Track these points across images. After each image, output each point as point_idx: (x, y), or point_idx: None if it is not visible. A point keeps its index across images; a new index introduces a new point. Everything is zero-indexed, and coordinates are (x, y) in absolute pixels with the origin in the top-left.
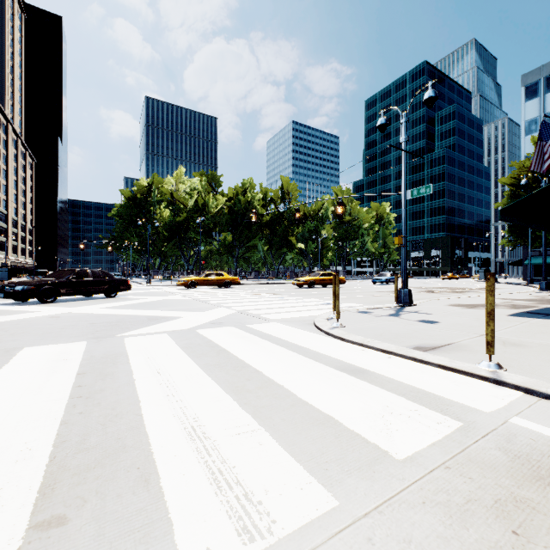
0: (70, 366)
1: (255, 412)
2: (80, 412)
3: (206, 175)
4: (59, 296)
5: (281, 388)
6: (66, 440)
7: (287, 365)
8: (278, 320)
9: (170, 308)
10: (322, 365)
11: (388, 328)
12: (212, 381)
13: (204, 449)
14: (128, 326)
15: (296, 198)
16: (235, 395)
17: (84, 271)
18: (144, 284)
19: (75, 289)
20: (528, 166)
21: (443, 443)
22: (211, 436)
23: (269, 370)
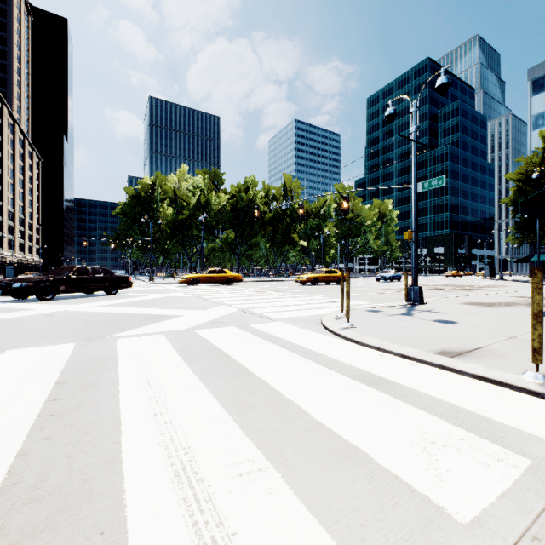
0: (49, 373)
1: (261, 440)
2: (46, 437)
3: (209, 173)
4: (58, 294)
5: (291, 404)
6: (17, 481)
7: (296, 374)
8: (283, 320)
9: (170, 305)
10: (337, 374)
11: (403, 329)
12: (210, 394)
13: (195, 499)
14: (123, 326)
15: (298, 196)
16: (236, 414)
17: (84, 268)
18: (147, 281)
19: (74, 286)
20: (535, 161)
21: (515, 492)
22: (205, 479)
23: (276, 380)
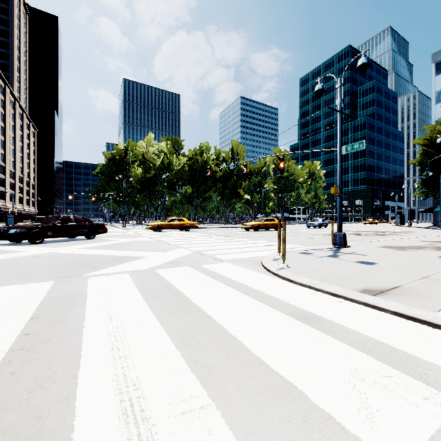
0: (26, 309)
1: (205, 376)
2: (12, 371)
3: (171, 140)
4: (47, 238)
5: (234, 339)
6: None
7: (239, 310)
8: (230, 261)
9: (137, 248)
10: (274, 311)
11: (331, 269)
12: (162, 329)
13: (139, 439)
14: (96, 266)
15: (243, 158)
16: (184, 349)
17: (68, 217)
18: (121, 227)
19: (60, 232)
20: (438, 129)
21: None
22: (150, 417)
23: (221, 316)
